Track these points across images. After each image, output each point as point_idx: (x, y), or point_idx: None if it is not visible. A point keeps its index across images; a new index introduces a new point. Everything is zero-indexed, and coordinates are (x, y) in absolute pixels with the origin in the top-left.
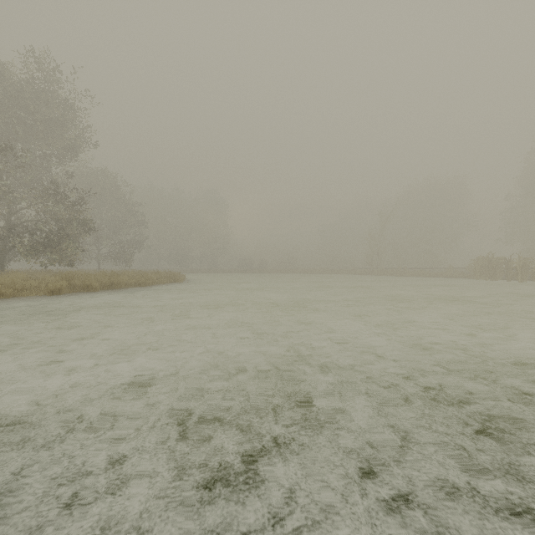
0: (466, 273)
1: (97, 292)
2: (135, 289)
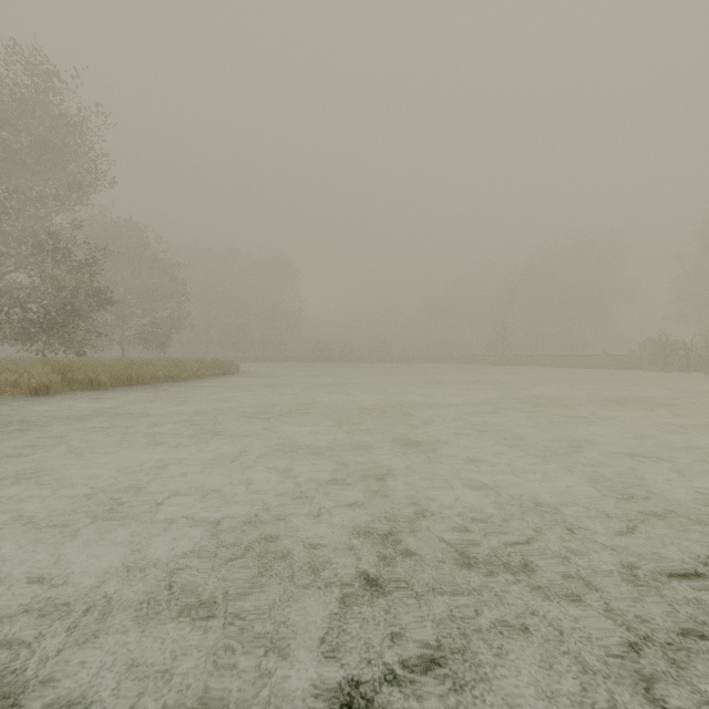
0: (627, 362)
1: (106, 389)
2: (162, 386)
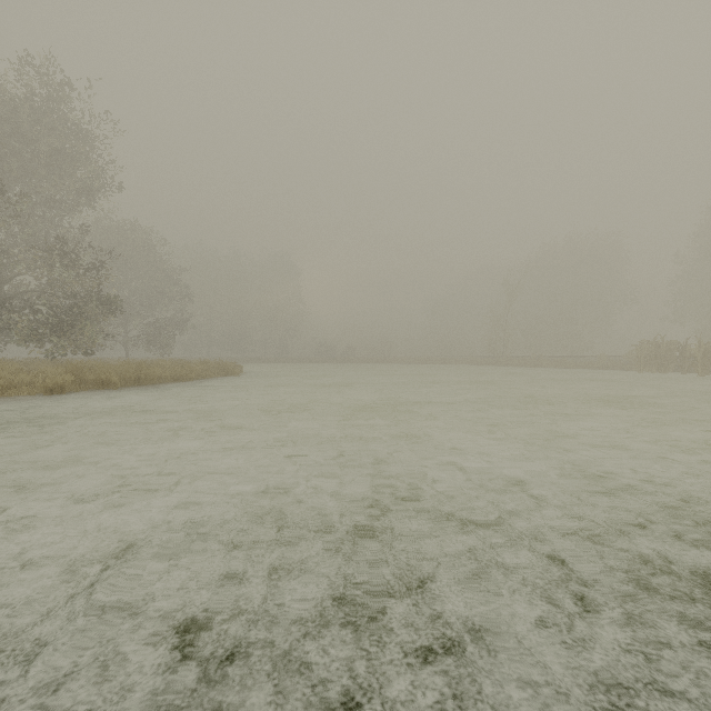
0: (624, 363)
1: (116, 389)
2: (170, 386)
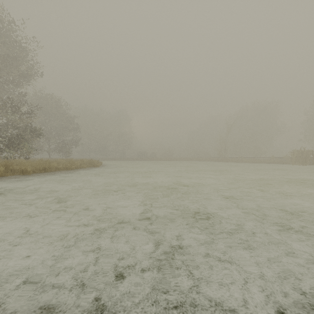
0: (283, 160)
1: (30, 175)
2: (60, 172)
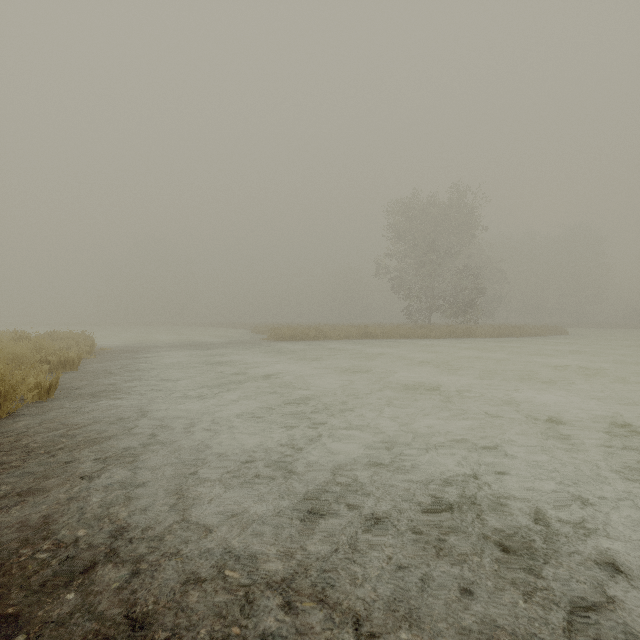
0: None
1: (517, 337)
2: (539, 337)
